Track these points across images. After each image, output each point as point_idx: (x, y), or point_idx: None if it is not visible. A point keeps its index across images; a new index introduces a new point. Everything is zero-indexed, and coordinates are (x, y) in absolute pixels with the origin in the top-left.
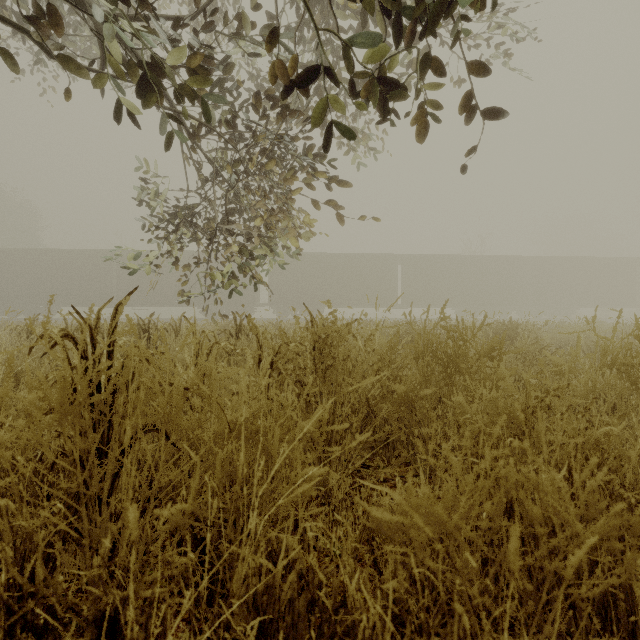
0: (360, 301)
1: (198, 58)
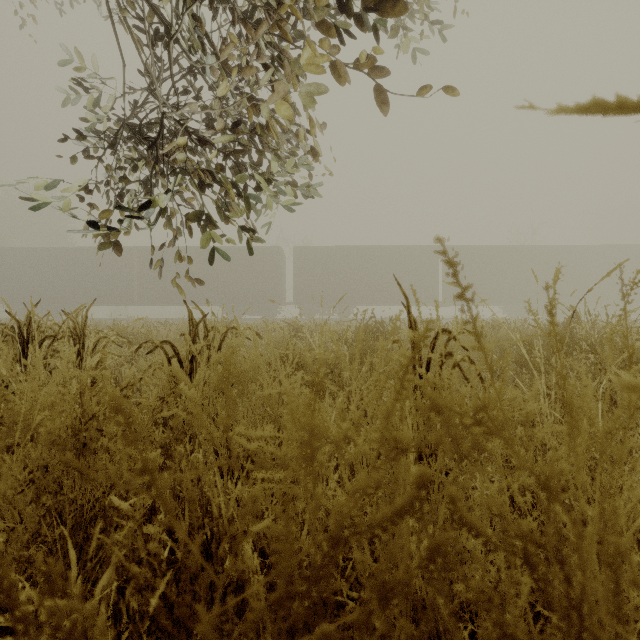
0: (395, 299)
1: None
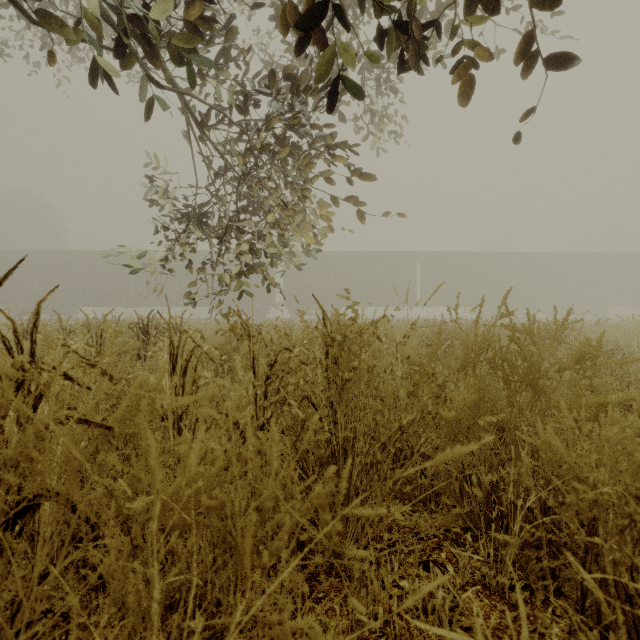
0: (377, 300)
1: (193, 13)
